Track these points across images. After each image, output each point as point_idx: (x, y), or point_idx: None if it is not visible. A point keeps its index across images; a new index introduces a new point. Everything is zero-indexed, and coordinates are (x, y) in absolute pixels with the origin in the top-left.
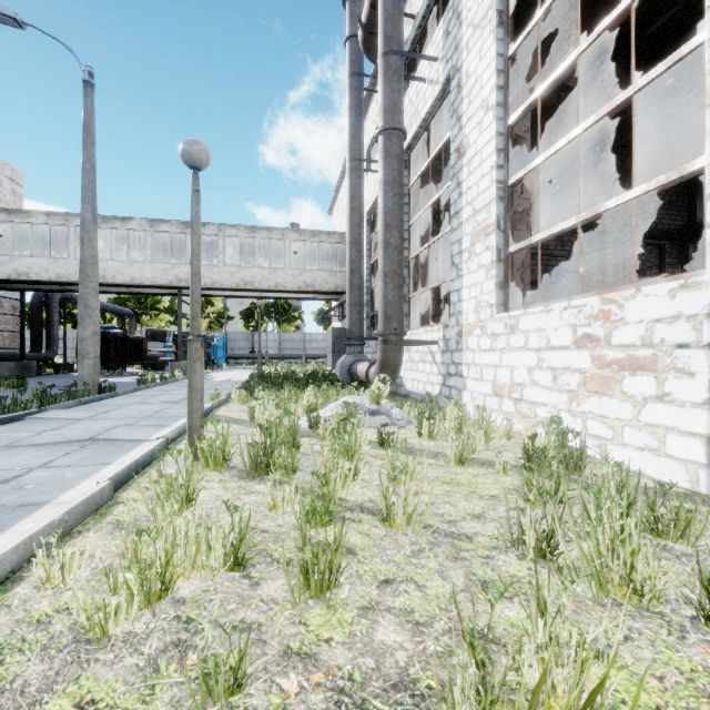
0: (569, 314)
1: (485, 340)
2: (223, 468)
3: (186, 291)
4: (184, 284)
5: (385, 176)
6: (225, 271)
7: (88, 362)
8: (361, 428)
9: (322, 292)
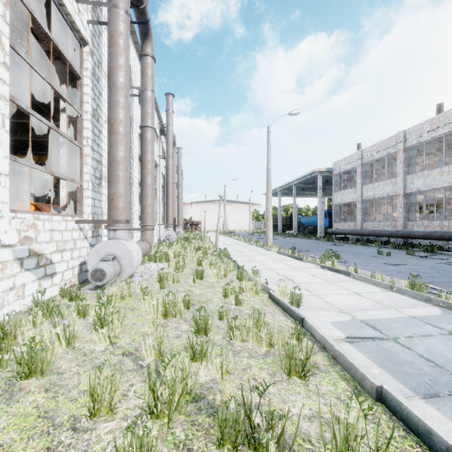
0: None
1: None
2: None
3: None
4: None
5: None
6: None
7: None
8: None
9: None
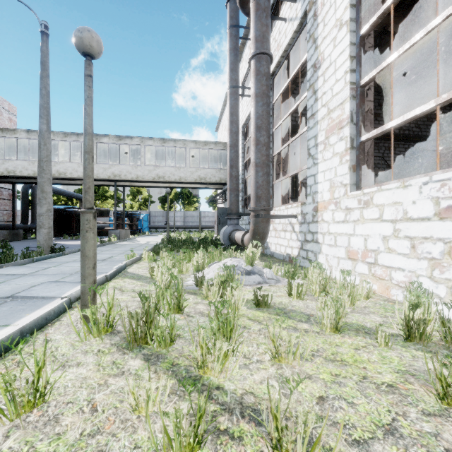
0: (430, 188)
1: (339, 213)
2: (108, 333)
3: (120, 183)
4: (118, 178)
5: (256, 90)
6: (145, 169)
7: (43, 231)
8: (238, 287)
9: (211, 183)
